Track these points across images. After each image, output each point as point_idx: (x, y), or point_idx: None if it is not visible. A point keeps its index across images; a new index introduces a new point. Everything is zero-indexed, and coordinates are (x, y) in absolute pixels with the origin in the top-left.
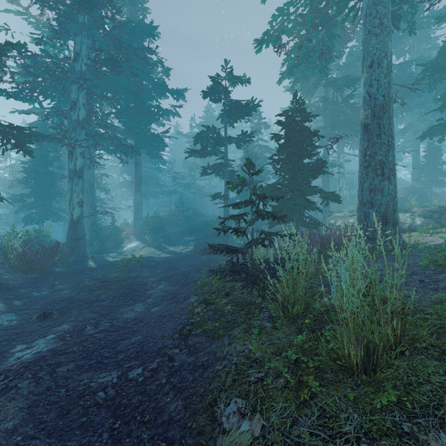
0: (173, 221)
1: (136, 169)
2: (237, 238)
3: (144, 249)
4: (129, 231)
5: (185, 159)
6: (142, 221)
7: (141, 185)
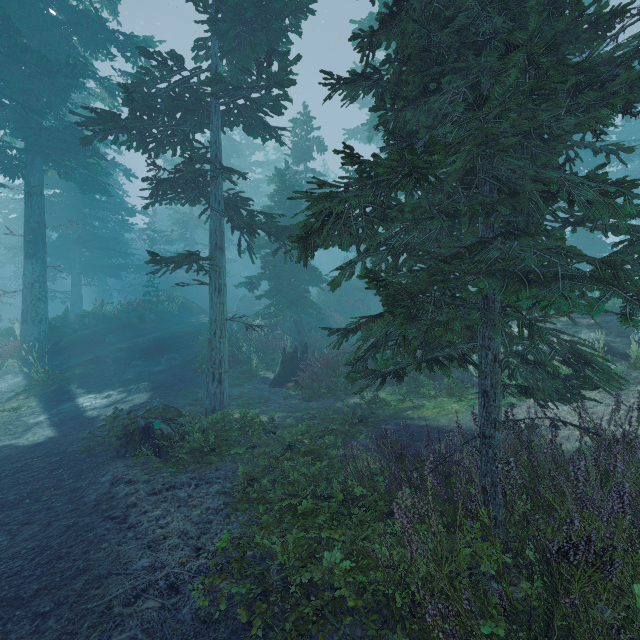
0: (130, 323)
1: (29, 206)
2: (262, 365)
3: (11, 402)
4: (9, 348)
5: (83, 145)
6: (46, 326)
7: (41, 242)
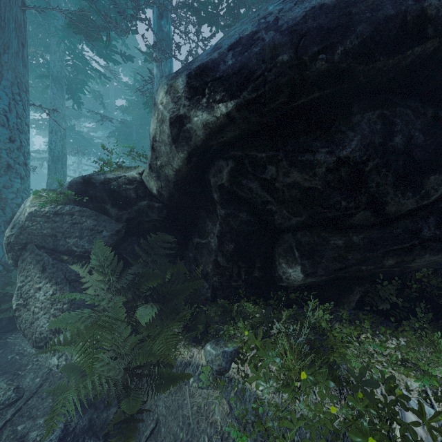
0: None
1: None
2: None
3: None
4: None
5: None
6: None
7: None
